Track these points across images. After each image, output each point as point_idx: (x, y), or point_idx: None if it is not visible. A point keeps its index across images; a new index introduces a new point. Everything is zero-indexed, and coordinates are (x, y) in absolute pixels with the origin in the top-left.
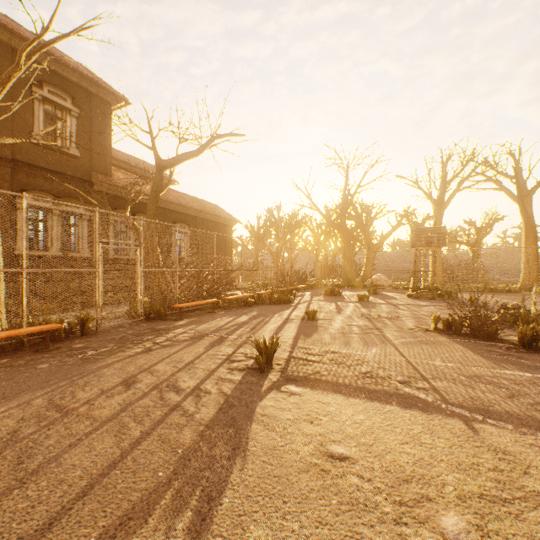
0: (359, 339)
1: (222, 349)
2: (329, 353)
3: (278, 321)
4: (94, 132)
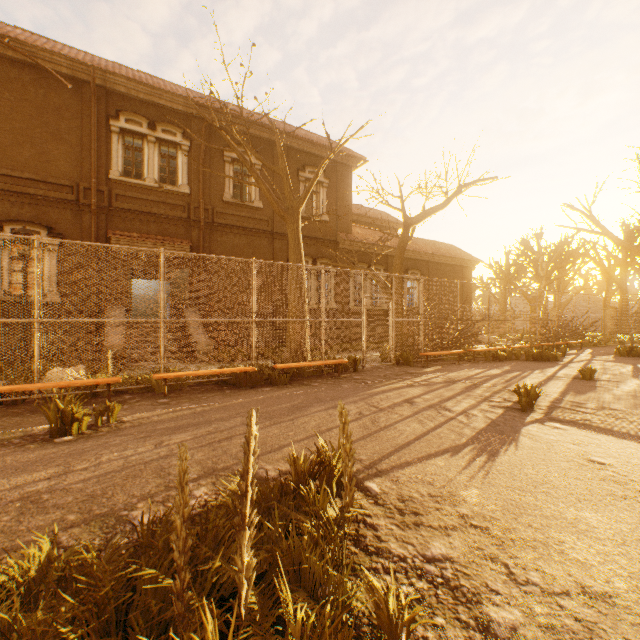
0: None
1: (478, 392)
2: (606, 409)
3: (539, 377)
4: (339, 197)
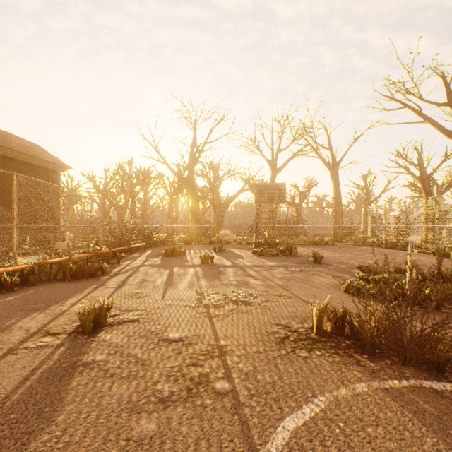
0: None
1: None
2: None
3: None
4: None
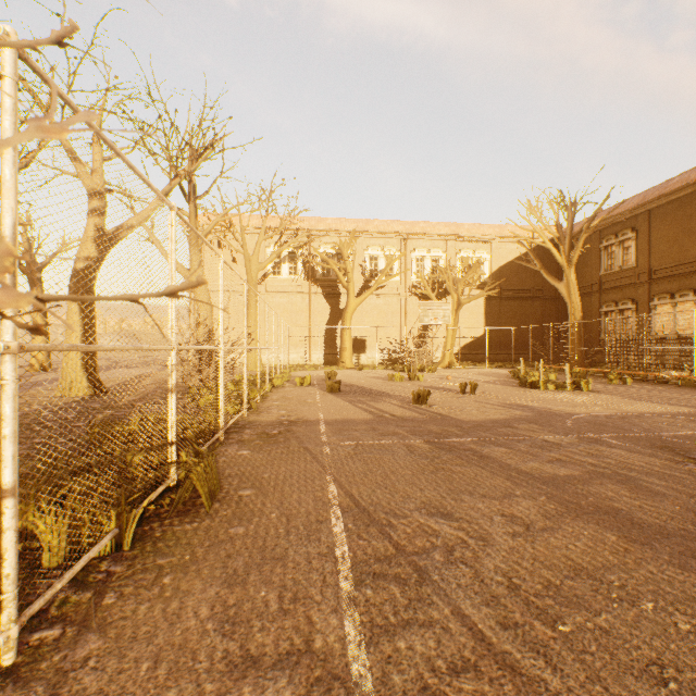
0: None
1: None
2: None
3: None
4: None
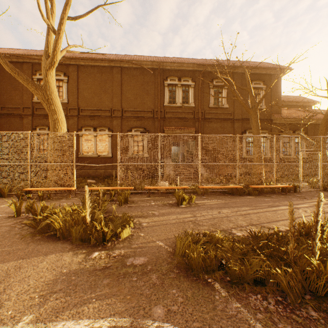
0: None
1: None
2: None
3: None
4: (272, 94)
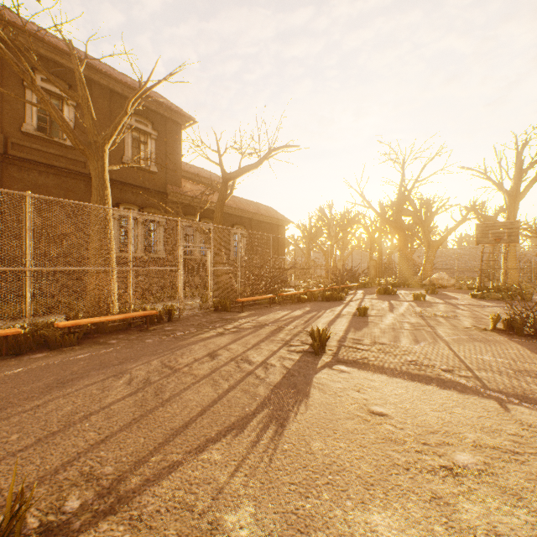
0: (408, 334)
1: (281, 336)
2: (377, 344)
3: (330, 316)
4: (168, 151)
